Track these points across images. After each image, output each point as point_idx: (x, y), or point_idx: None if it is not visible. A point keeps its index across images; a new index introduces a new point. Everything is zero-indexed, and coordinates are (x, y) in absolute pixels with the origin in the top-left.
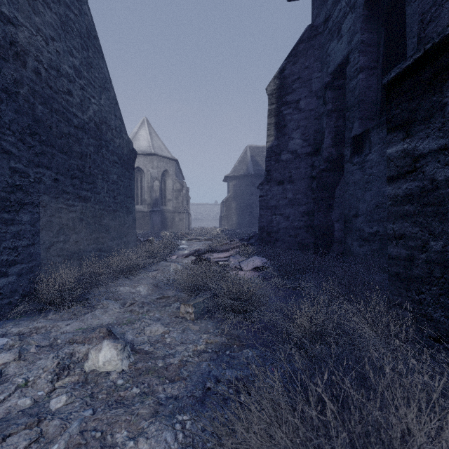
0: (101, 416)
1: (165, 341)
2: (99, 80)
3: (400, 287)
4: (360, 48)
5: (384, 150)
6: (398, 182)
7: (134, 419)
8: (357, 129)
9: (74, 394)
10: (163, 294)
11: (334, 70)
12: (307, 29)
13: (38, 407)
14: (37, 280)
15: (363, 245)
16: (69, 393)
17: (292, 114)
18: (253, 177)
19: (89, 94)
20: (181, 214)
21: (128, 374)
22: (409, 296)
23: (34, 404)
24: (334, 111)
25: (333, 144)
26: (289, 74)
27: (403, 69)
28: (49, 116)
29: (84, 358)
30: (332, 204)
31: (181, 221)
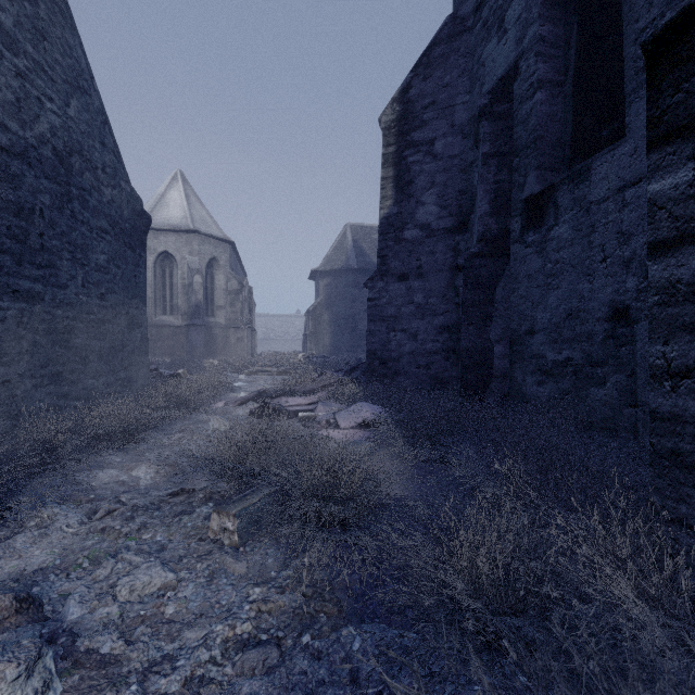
0: None
1: (161, 614)
2: (64, 68)
3: (683, 484)
4: (538, 49)
5: (581, 219)
6: (680, 252)
7: None
8: (533, 185)
9: None
10: (183, 483)
11: (494, 86)
12: (447, 22)
13: None
14: None
15: (544, 381)
16: None
17: (423, 163)
18: (356, 273)
19: (39, 90)
20: (240, 330)
21: None
22: None
23: None
24: (495, 155)
25: (492, 212)
26: (417, 95)
27: None
28: None
29: None
30: (491, 313)
31: (240, 342)
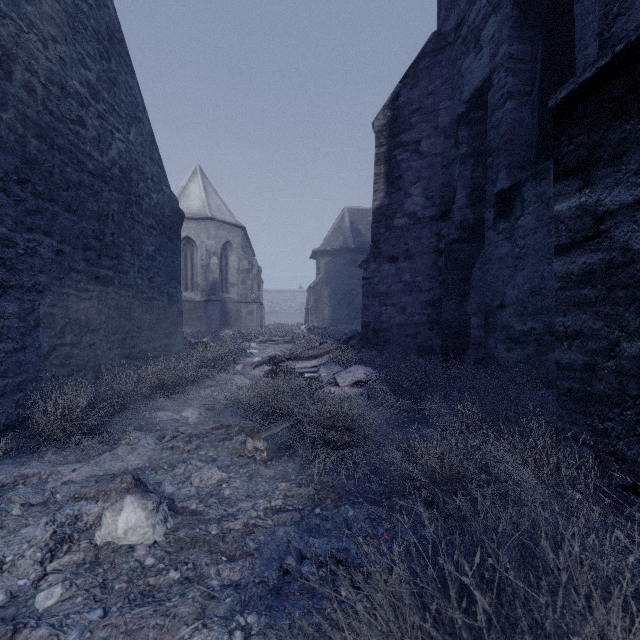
0: (116, 620)
1: (222, 494)
2: (126, 105)
3: (574, 411)
4: (507, 65)
5: (542, 211)
6: (572, 253)
7: (169, 624)
8: (503, 181)
9: (75, 583)
10: (221, 421)
11: (470, 97)
12: (431, 38)
13: (16, 605)
14: (29, 402)
15: (513, 348)
16: (67, 581)
17: (410, 161)
18: (353, 252)
19: (111, 125)
20: (250, 305)
21: (162, 548)
22: (588, 424)
23: (11, 600)
24: (471, 155)
25: (469, 204)
26: (405, 102)
27: (579, 83)
28: (48, 155)
29: (96, 522)
30: (468, 290)
31: (250, 315)
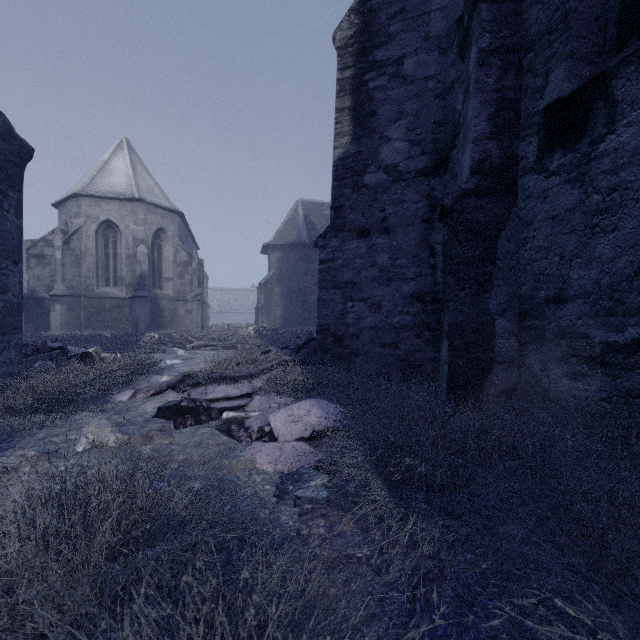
0: None
1: None
2: None
3: None
4: None
5: None
6: None
7: None
8: (562, 84)
9: None
10: None
11: None
12: None
13: None
14: None
15: (586, 374)
16: None
17: (388, 88)
18: (308, 247)
19: None
20: (188, 303)
21: None
22: None
23: None
24: (497, 51)
25: (493, 132)
26: (381, 2)
27: None
28: None
29: None
30: (491, 273)
31: (188, 314)
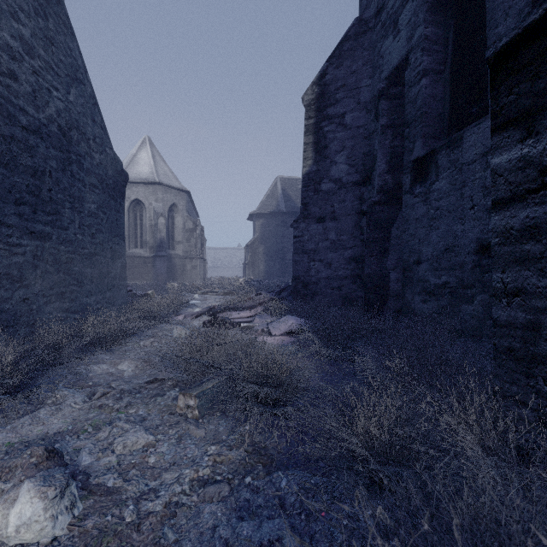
0: None
1: (146, 462)
2: (66, 65)
3: (515, 371)
4: (423, 45)
5: (455, 176)
6: (513, 207)
7: None
8: (419, 150)
9: None
10: (156, 374)
11: (390, 74)
12: (354, 23)
13: None
14: None
15: (428, 300)
16: None
17: (336, 132)
18: (285, 215)
19: (48, 83)
20: (194, 260)
21: (62, 546)
22: (531, 385)
23: None
24: (390, 126)
25: (389, 170)
26: (331, 79)
27: (523, 28)
28: None
29: None
30: (388, 247)
31: (194, 269)
